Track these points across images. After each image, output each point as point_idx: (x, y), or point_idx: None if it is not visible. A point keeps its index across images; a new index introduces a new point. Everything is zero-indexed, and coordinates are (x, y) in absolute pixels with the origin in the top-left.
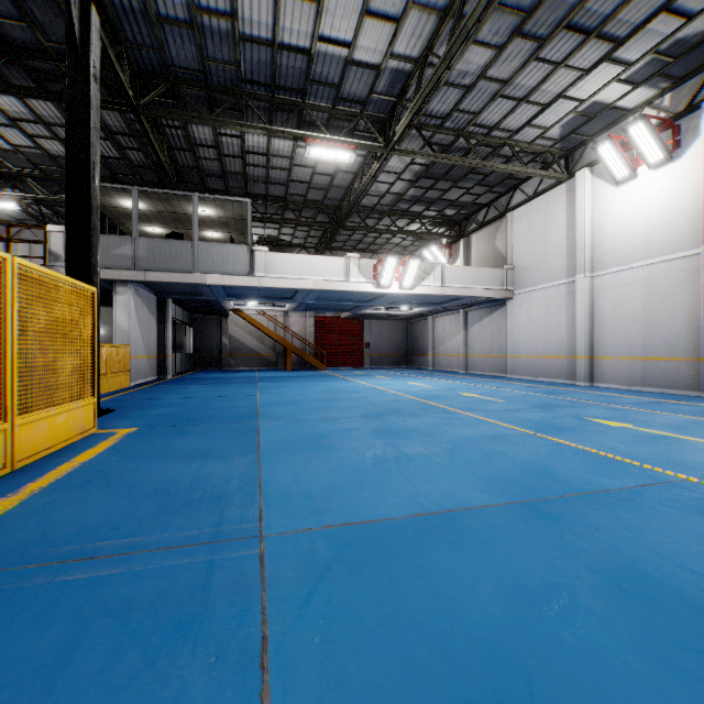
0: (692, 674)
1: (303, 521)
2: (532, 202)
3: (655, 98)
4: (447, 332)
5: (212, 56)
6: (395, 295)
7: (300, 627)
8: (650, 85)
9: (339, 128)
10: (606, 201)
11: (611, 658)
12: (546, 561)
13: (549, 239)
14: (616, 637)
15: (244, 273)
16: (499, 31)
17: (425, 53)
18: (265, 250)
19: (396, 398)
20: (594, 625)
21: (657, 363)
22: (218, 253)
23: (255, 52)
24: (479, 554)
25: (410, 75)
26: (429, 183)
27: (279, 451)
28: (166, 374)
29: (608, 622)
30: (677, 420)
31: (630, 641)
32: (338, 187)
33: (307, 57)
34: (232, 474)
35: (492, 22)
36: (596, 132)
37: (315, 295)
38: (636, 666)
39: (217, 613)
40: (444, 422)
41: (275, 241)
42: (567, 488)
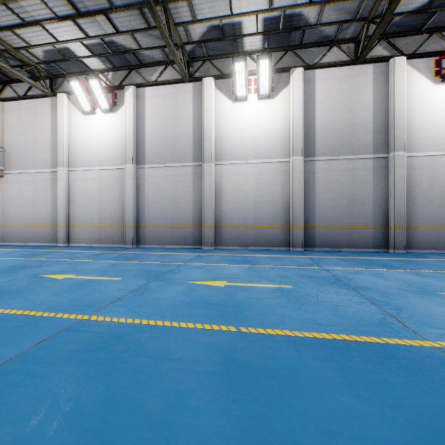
0: None
1: None
2: (23, 102)
3: (105, 71)
4: None
5: None
6: None
7: None
8: (102, 60)
9: None
10: (78, 122)
11: None
12: None
13: (38, 135)
14: None
15: None
16: None
17: None
18: None
19: None
20: None
21: (106, 229)
22: None
23: None
24: None
25: None
26: None
27: None
28: None
29: None
30: (105, 265)
31: None
32: None
33: None
34: None
35: None
36: (72, 72)
37: None
38: None
39: None
40: None
41: None
42: None
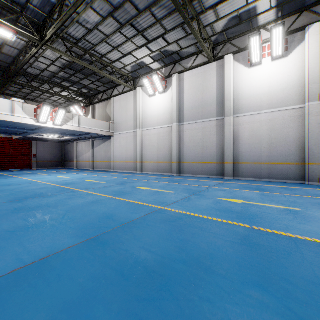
0: (139, 316)
1: None
2: (121, 96)
3: (160, 68)
4: (84, 150)
5: None
6: (50, 128)
7: None
8: (159, 63)
9: (4, 15)
10: (147, 102)
11: None
12: (91, 274)
13: (127, 112)
14: (111, 312)
15: None
16: (103, 9)
17: None
18: None
19: (44, 186)
20: (102, 309)
21: (161, 164)
22: None
23: None
24: (48, 287)
25: (55, 6)
26: (72, 72)
27: None
28: None
29: (110, 302)
30: (164, 184)
31: (117, 310)
32: (7, 55)
33: None
34: None
35: (99, 3)
36: (143, 74)
37: None
38: None
39: None
40: (69, 198)
41: None
42: (117, 224)
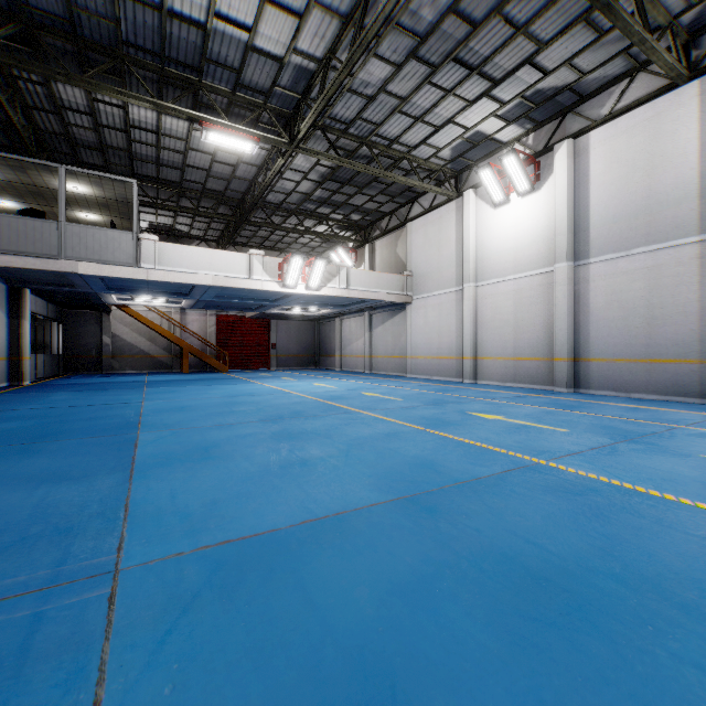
0: (530, 642)
1: (173, 546)
2: (428, 215)
3: (522, 136)
4: (353, 334)
5: (83, 6)
6: (301, 295)
7: (148, 677)
8: (519, 124)
9: (241, 116)
10: (487, 221)
11: (467, 641)
12: (421, 554)
13: (442, 250)
14: (474, 619)
15: (128, 263)
16: (398, 49)
17: (328, 55)
18: (155, 239)
19: (300, 400)
20: (456, 611)
21: (524, 363)
22: (93, 238)
23: (139, 13)
24: (360, 556)
25: (315, 74)
26: (335, 186)
27: (159, 465)
28: (23, 380)
29: (469, 605)
30: (536, 411)
31: (485, 621)
32: (241, 179)
33: (202, 33)
34: (92, 498)
35: (391, 39)
36: (479, 159)
37: (215, 292)
38: (487, 644)
39: (34, 682)
40: (344, 423)
41: (170, 230)
42: (446, 480)
